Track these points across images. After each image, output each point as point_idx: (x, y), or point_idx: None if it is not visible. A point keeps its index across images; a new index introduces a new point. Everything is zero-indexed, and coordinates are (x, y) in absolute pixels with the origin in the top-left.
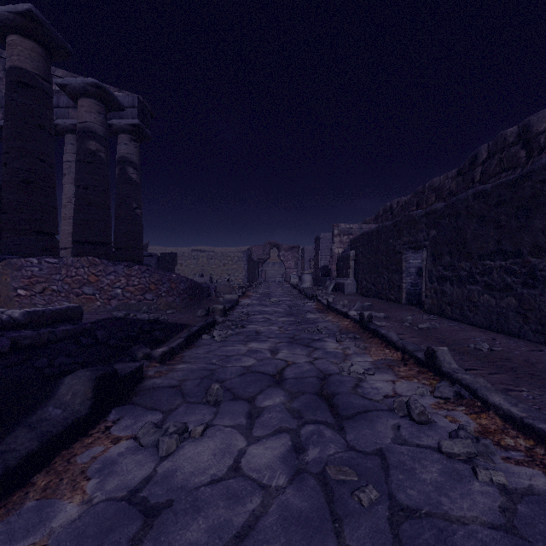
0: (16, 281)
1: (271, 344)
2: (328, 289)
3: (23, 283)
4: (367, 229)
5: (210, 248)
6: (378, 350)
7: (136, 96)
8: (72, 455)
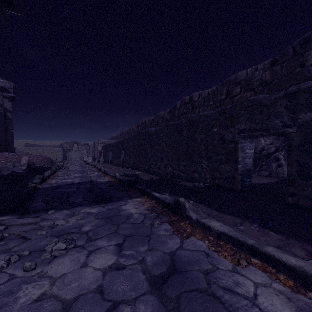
0: (1, 159)
1: (75, 169)
2: (96, 162)
3: (3, 159)
4: (110, 141)
5: (32, 141)
6: (94, 168)
7: (12, 84)
8: (56, 172)
